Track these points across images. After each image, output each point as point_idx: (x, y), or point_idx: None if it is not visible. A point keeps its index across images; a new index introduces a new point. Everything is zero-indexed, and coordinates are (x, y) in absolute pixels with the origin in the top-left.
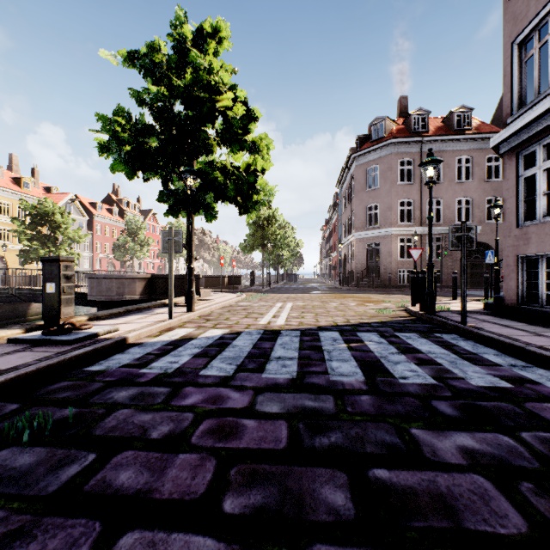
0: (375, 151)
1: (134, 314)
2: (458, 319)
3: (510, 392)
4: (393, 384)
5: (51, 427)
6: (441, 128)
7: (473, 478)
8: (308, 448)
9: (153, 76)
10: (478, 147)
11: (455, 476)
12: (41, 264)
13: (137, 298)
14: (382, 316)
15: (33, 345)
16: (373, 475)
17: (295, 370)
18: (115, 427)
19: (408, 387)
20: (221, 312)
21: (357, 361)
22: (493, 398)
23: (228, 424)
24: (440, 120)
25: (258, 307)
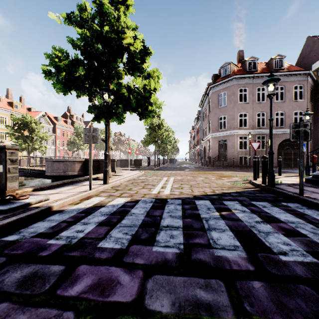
0: (224, 83)
1: (67, 186)
2: (293, 190)
3: None
4: (276, 263)
5: None
6: (265, 69)
7: None
8: None
9: (82, 28)
10: (288, 80)
11: None
12: (25, 153)
13: (76, 174)
14: (236, 187)
15: None
16: None
17: (181, 242)
18: None
19: (293, 267)
20: (127, 184)
21: (232, 231)
22: None
23: None
24: (264, 64)
25: (151, 180)
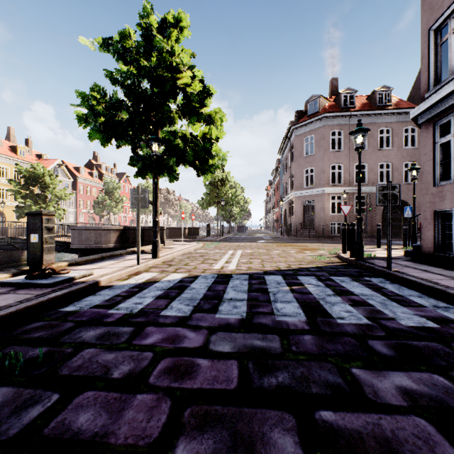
0: (311, 124)
1: (107, 260)
2: (383, 264)
3: (437, 332)
4: (332, 324)
5: (21, 366)
6: (366, 104)
7: (416, 420)
8: (258, 388)
9: (124, 59)
10: (397, 120)
11: (397, 419)
12: None
13: (111, 246)
14: (318, 262)
15: (17, 288)
16: (319, 417)
17: (244, 311)
18: (80, 366)
19: (346, 327)
20: (181, 258)
21: (298, 302)
22: (423, 338)
23: (183, 363)
24: (365, 98)
25: (213, 254)
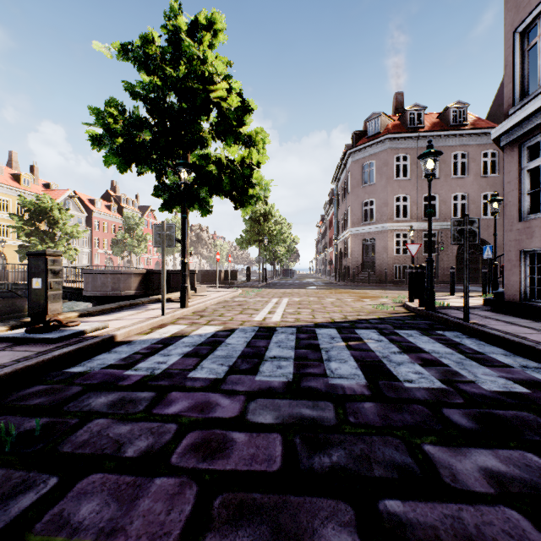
0: (371, 147)
1: (126, 310)
2: (459, 315)
3: (527, 398)
4: (398, 389)
5: (13, 442)
6: (437, 124)
7: (506, 513)
8: (307, 470)
9: (147, 68)
10: (474, 142)
11: (483, 510)
12: None
13: (132, 293)
14: (380, 312)
15: (15, 344)
16: (384, 509)
17: (291, 372)
18: (86, 442)
19: (415, 392)
20: (216, 308)
21: (357, 361)
22: (511, 405)
23: (214, 438)
24: (436, 116)
25: (253, 302)
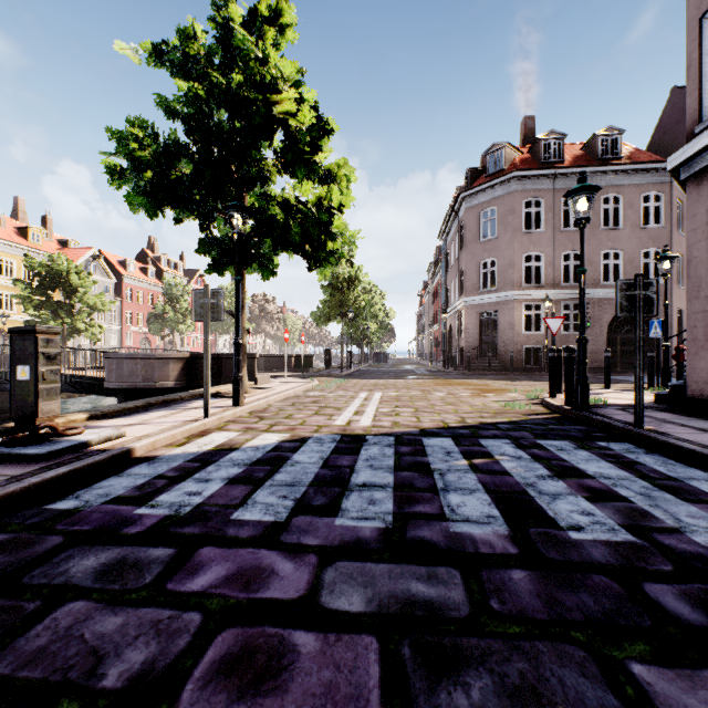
0: (492, 189)
1: (157, 410)
2: (625, 418)
3: None
4: (561, 543)
5: None
6: (580, 157)
7: None
8: None
9: (187, 76)
10: (631, 182)
11: None
12: None
13: (170, 385)
14: (511, 413)
15: None
16: None
17: (389, 511)
18: (41, 652)
19: (589, 549)
20: (282, 406)
21: (489, 492)
22: None
23: (263, 644)
24: (579, 147)
25: (334, 398)
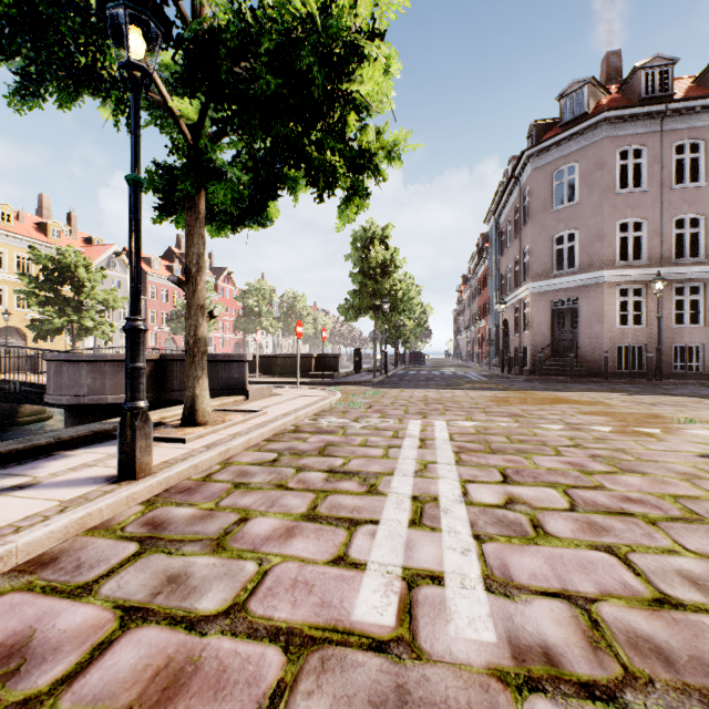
0: (571, 140)
1: None
2: None
3: None
4: None
5: None
6: (695, 90)
7: None
8: None
9: None
10: None
11: None
12: None
13: None
14: None
15: None
16: None
17: None
18: None
19: None
20: (249, 466)
21: None
22: None
23: None
24: (688, 81)
25: (362, 437)
